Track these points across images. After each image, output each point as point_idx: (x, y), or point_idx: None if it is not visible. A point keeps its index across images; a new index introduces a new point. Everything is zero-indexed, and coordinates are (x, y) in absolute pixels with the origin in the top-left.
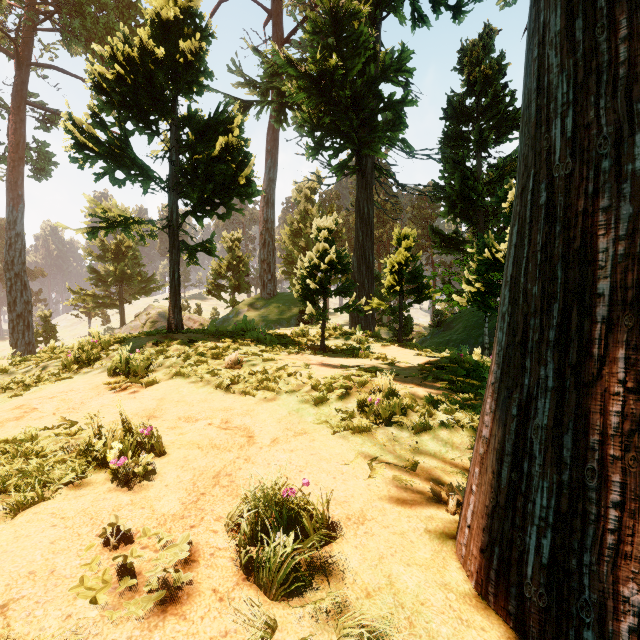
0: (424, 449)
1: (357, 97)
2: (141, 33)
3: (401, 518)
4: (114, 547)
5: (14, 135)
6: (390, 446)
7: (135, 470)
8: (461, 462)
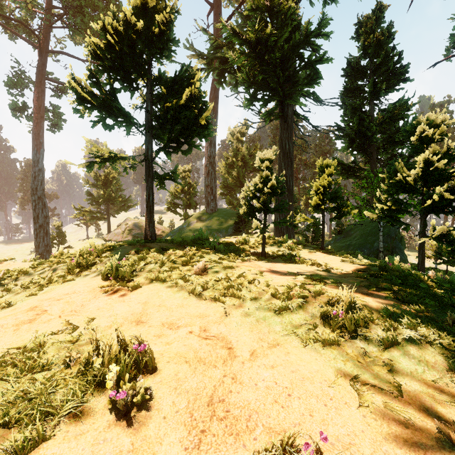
0: (398, 367)
1: (284, 59)
2: (126, 11)
3: None
4: None
5: (37, 101)
6: (363, 362)
7: (133, 400)
8: (445, 386)
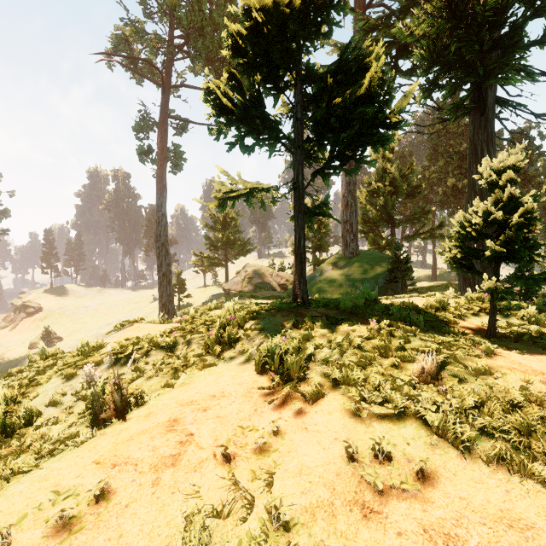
0: None
1: (495, 10)
2: None
3: None
4: None
5: (161, 142)
6: None
7: None
8: None
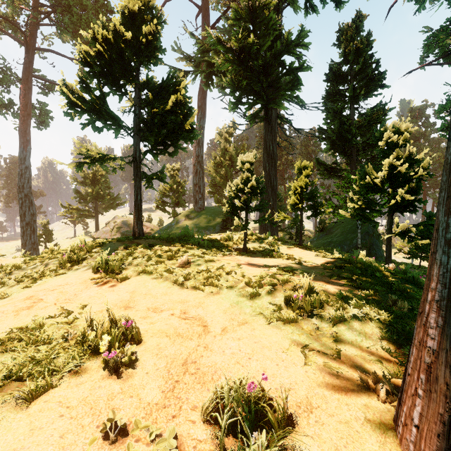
0: (342, 338)
1: (266, 66)
2: (115, 21)
3: (341, 406)
4: (112, 440)
5: (24, 98)
6: (315, 335)
7: (122, 360)
8: (375, 350)
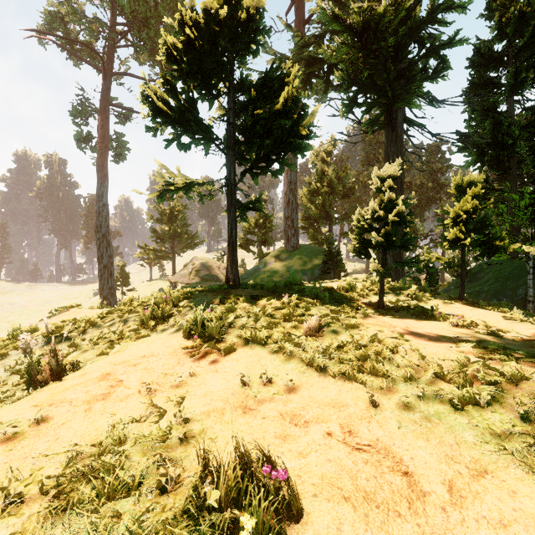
0: None
1: (397, 47)
2: None
3: None
4: None
5: (102, 129)
6: None
7: None
8: None
